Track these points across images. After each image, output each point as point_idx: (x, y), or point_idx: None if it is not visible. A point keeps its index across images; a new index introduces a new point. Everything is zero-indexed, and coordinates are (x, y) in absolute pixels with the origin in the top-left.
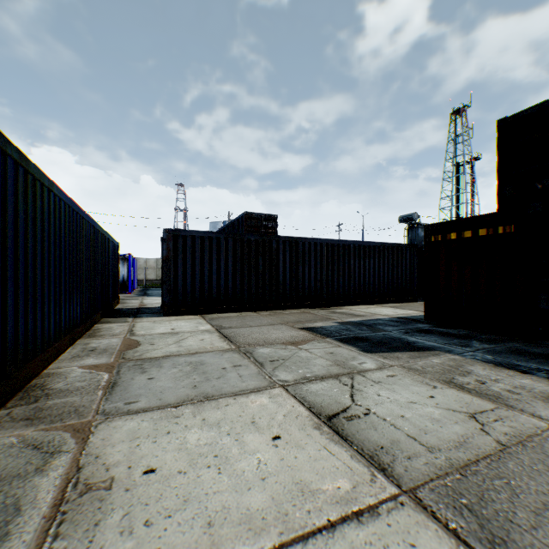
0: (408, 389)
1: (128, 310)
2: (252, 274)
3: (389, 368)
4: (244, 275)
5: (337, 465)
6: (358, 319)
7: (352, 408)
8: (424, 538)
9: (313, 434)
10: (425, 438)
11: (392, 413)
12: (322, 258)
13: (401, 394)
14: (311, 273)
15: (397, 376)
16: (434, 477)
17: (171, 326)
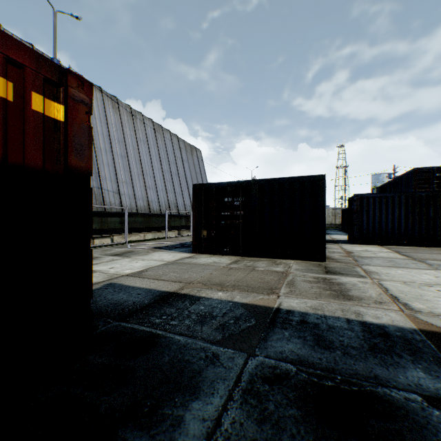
0: None
1: (327, 240)
2: (422, 220)
3: None
4: (414, 221)
5: None
6: None
7: None
8: None
9: None
10: None
11: None
12: None
13: None
14: None
15: None
16: None
17: (363, 248)
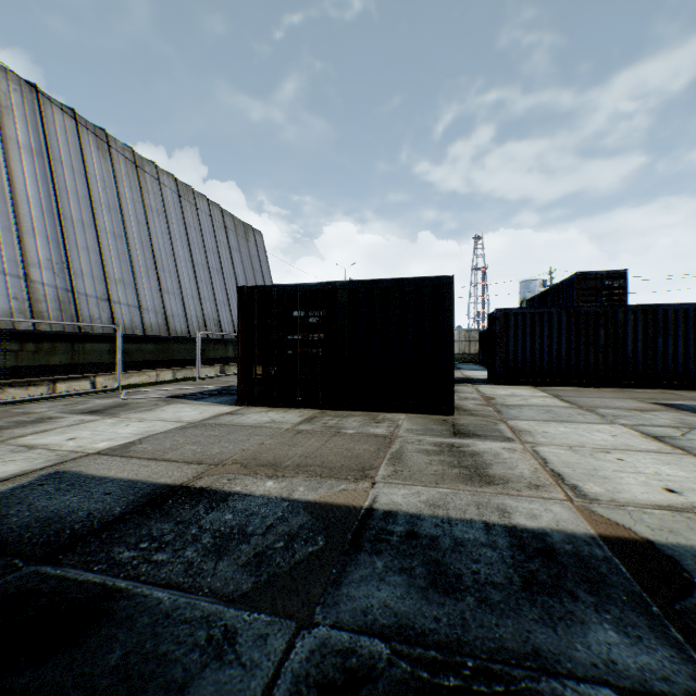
0: None
1: (458, 379)
2: (589, 348)
3: None
4: (578, 349)
5: (650, 445)
6: None
7: (676, 437)
8: (687, 459)
9: (639, 438)
10: None
11: None
12: (695, 328)
13: None
14: (677, 346)
15: None
16: None
17: (509, 391)
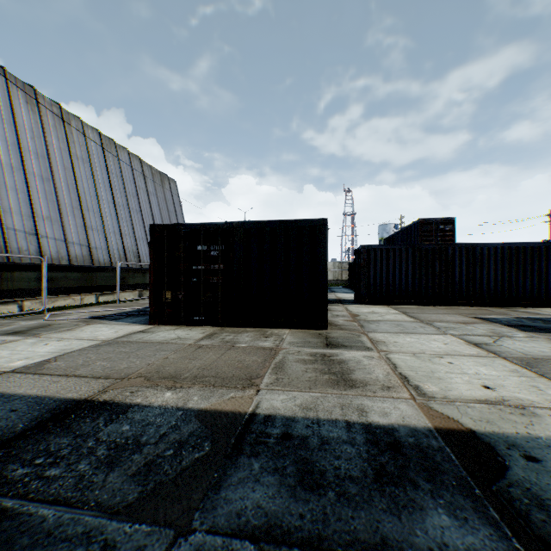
0: (538, 344)
1: (332, 300)
2: (429, 276)
3: (534, 338)
4: (421, 277)
5: (472, 350)
6: (538, 316)
7: (490, 344)
8: (498, 361)
9: (464, 345)
10: (526, 353)
11: (515, 347)
12: (502, 261)
13: (530, 344)
14: (490, 275)
15: (536, 340)
16: (517, 357)
17: (370, 309)
